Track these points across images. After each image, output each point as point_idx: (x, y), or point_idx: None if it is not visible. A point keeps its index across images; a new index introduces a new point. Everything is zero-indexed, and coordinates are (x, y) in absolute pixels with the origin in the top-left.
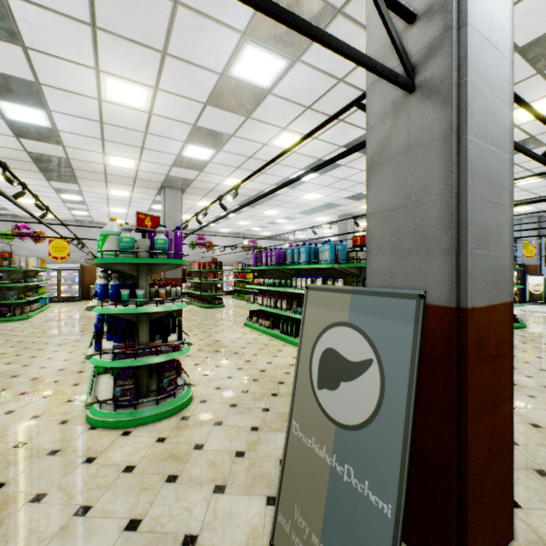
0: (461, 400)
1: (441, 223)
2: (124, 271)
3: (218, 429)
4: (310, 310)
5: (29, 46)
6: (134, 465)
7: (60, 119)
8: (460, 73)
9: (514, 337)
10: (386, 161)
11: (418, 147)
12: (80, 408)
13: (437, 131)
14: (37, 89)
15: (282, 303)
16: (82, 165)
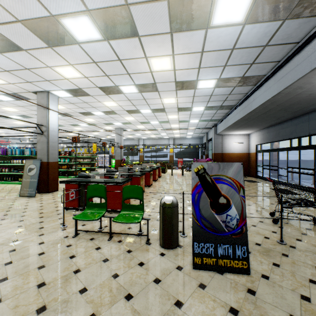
0: (49, 172)
1: (46, 152)
2: None
3: None
4: (26, 163)
5: None
6: None
7: None
8: (49, 135)
9: None
10: (40, 142)
11: (44, 142)
12: None
13: (46, 141)
14: None
15: (6, 169)
16: None
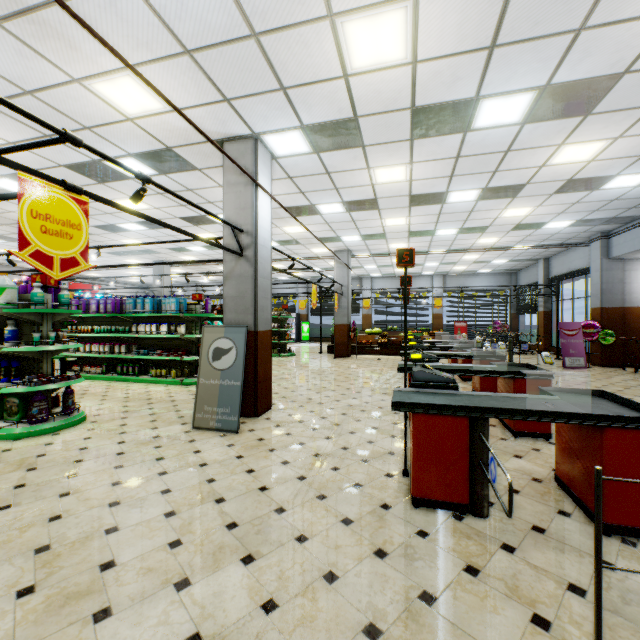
0: (257, 360)
1: (251, 304)
2: (31, 319)
3: (128, 419)
4: (207, 335)
5: None
6: (89, 437)
7: None
8: (256, 258)
9: (288, 360)
10: (233, 278)
11: (244, 277)
12: None
13: (250, 274)
14: None
15: (122, 347)
16: None
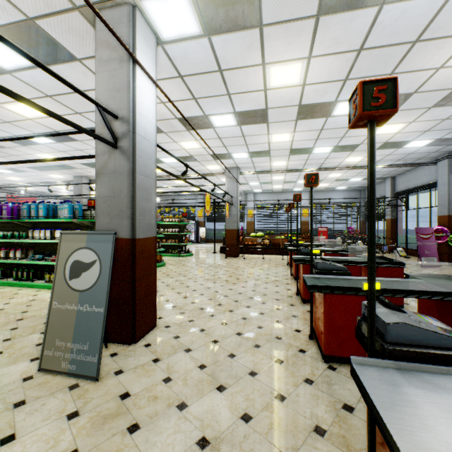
0: (134, 273)
1: (127, 206)
2: None
3: None
4: (64, 244)
5: None
6: None
7: None
8: (134, 150)
9: (186, 260)
10: (105, 174)
11: (119, 173)
12: None
13: (126, 169)
14: None
15: (17, 253)
16: None
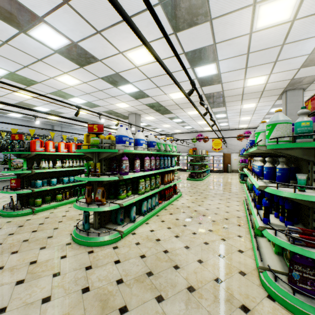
0: None
1: None
2: (297, 156)
3: None
4: None
5: (213, 17)
6: None
7: (222, 64)
8: None
9: None
10: None
11: None
12: (250, 263)
13: None
14: (213, 49)
15: None
16: (229, 93)
